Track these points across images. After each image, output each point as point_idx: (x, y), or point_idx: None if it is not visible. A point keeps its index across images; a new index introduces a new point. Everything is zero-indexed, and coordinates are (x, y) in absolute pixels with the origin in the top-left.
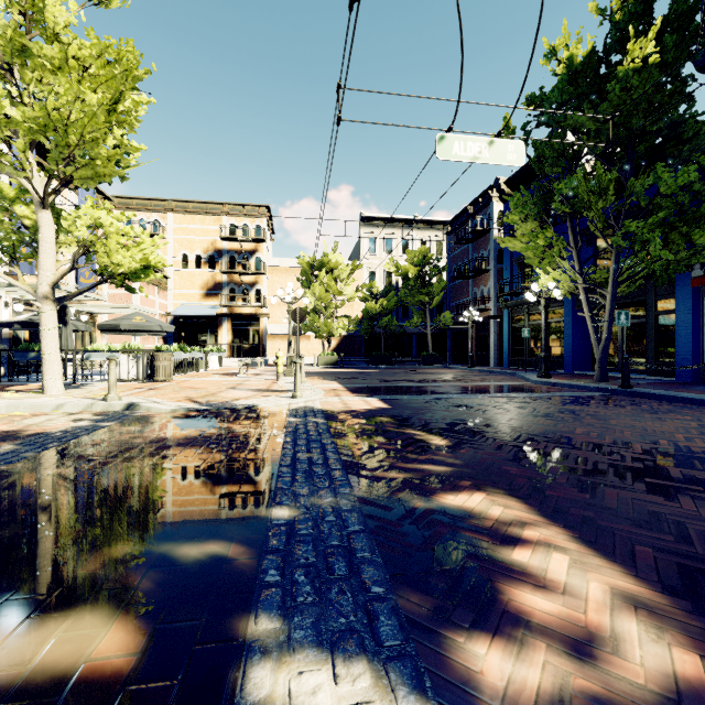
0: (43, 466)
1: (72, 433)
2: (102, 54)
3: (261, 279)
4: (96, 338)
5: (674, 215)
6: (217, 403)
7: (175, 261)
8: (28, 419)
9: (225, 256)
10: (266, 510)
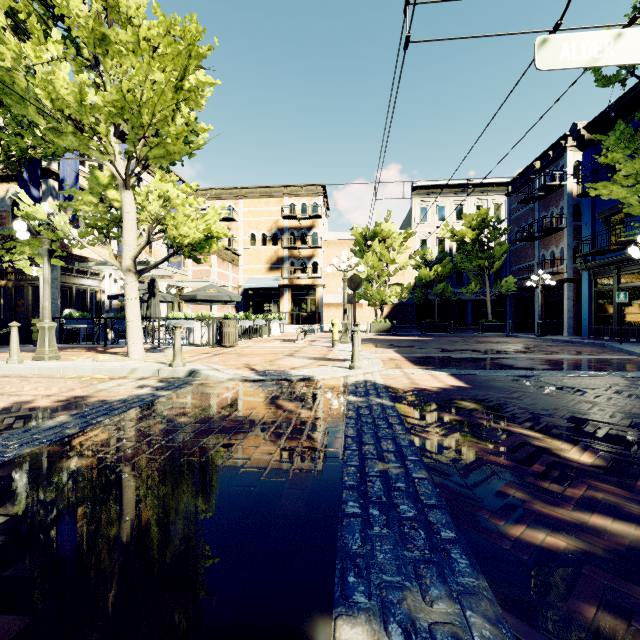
0: (71, 452)
1: (127, 403)
2: (170, 34)
3: (317, 252)
4: (183, 308)
5: None
6: (273, 372)
7: (245, 240)
8: (103, 383)
9: (286, 233)
10: (323, 624)
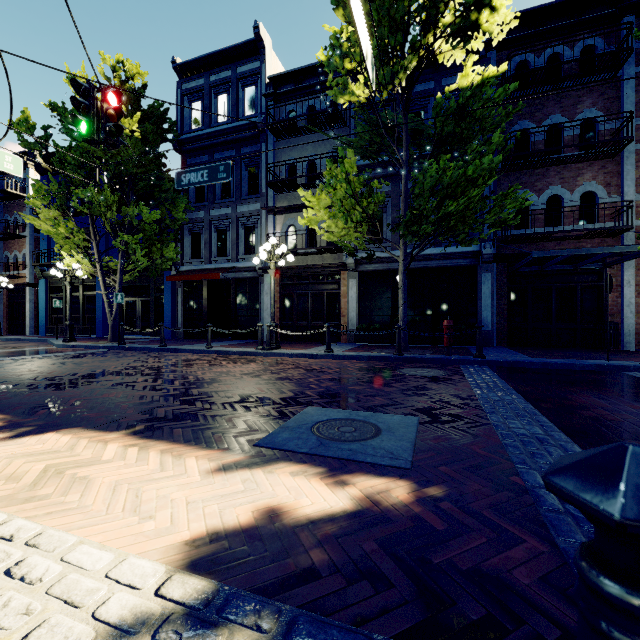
0: None
1: None
2: None
3: None
4: None
5: (160, 234)
6: None
7: None
8: None
9: None
10: None
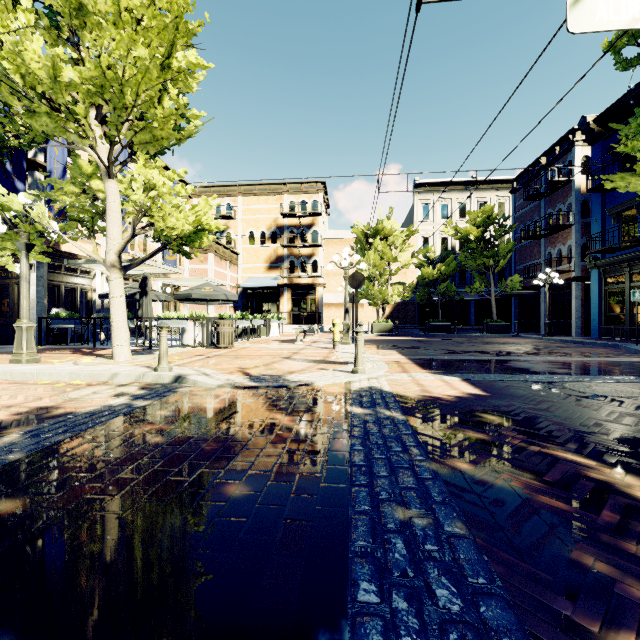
0: None
1: (95, 417)
2: (156, 6)
3: (317, 251)
4: (179, 308)
5: None
6: (268, 378)
7: (244, 239)
8: (77, 390)
9: (285, 231)
10: None
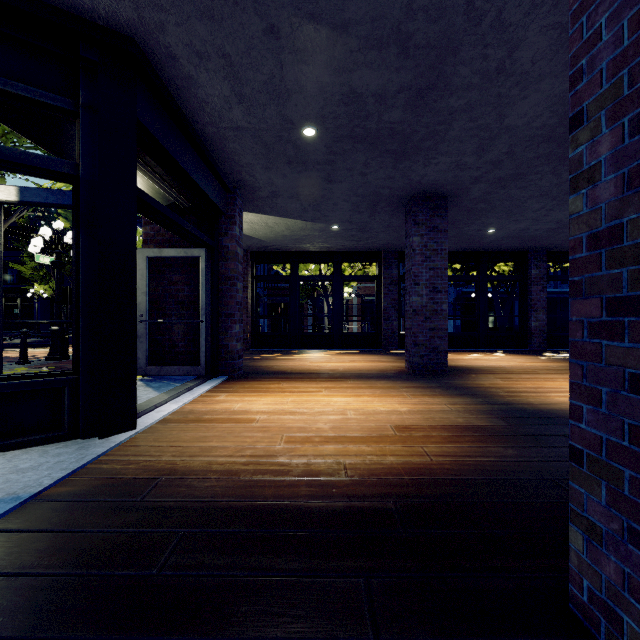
0: None
1: None
2: None
3: None
4: None
5: None
6: None
7: None
8: None
9: None
10: None
